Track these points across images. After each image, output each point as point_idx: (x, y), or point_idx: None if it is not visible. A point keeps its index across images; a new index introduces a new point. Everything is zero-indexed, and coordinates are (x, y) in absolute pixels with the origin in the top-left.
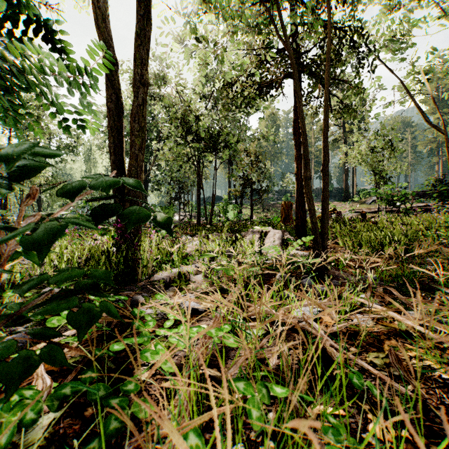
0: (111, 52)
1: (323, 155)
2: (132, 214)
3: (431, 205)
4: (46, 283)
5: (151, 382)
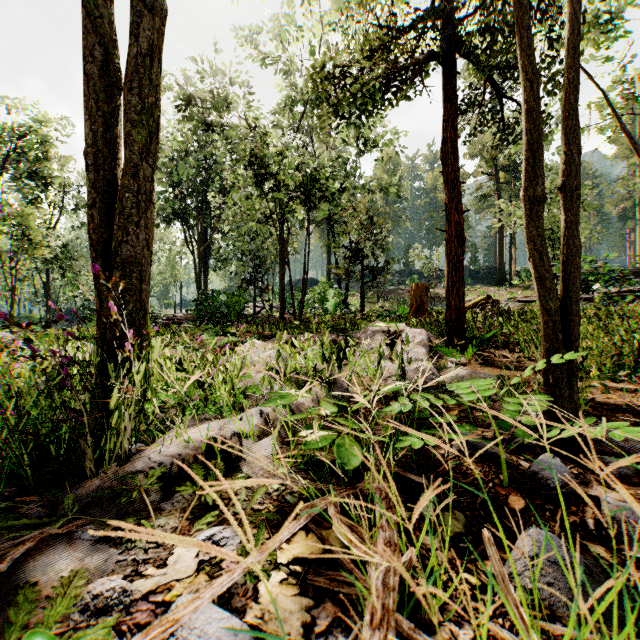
0: None
1: (563, 151)
2: None
3: (637, 291)
4: None
5: None
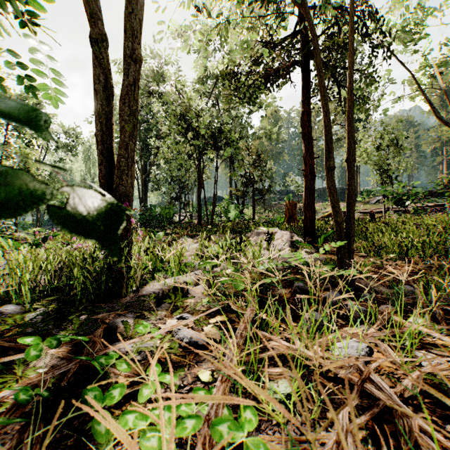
0: (99, 28)
1: (348, 141)
2: None
3: (439, 205)
4: (12, 296)
5: None
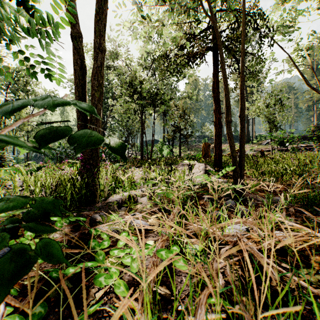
0: (77, 28)
1: (241, 104)
2: (83, 137)
3: (310, 146)
4: None
5: (105, 307)
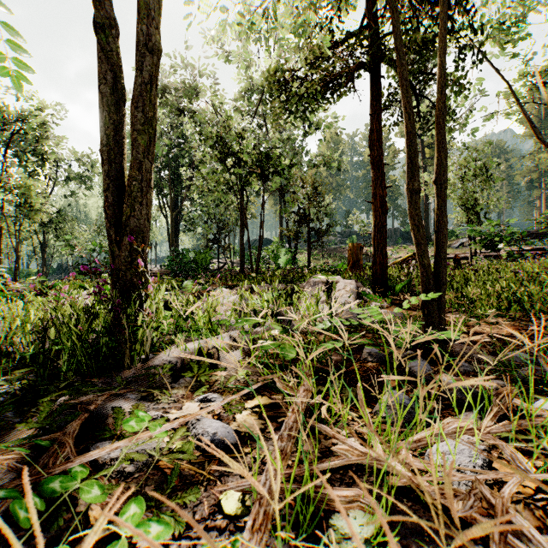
0: (107, 13)
1: (437, 156)
2: None
3: (538, 249)
4: None
5: None
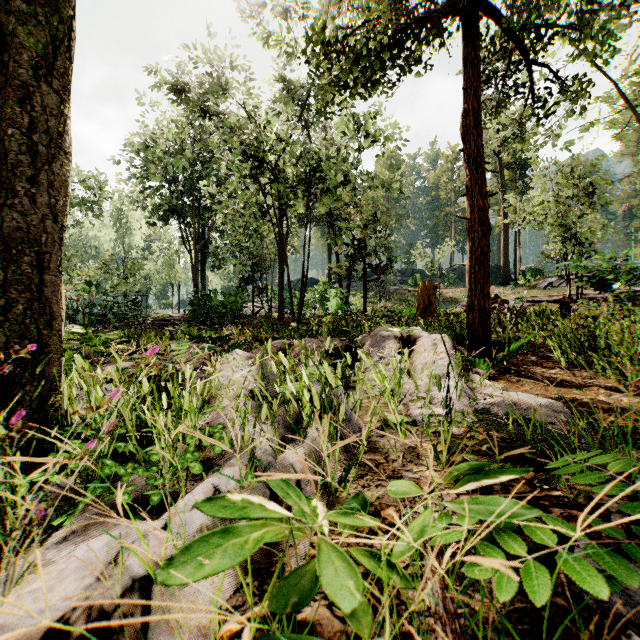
0: None
1: None
2: None
3: None
4: None
5: None
